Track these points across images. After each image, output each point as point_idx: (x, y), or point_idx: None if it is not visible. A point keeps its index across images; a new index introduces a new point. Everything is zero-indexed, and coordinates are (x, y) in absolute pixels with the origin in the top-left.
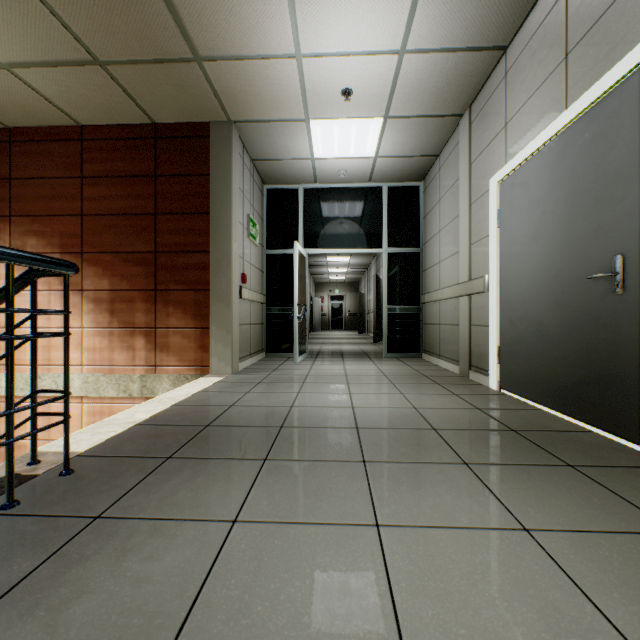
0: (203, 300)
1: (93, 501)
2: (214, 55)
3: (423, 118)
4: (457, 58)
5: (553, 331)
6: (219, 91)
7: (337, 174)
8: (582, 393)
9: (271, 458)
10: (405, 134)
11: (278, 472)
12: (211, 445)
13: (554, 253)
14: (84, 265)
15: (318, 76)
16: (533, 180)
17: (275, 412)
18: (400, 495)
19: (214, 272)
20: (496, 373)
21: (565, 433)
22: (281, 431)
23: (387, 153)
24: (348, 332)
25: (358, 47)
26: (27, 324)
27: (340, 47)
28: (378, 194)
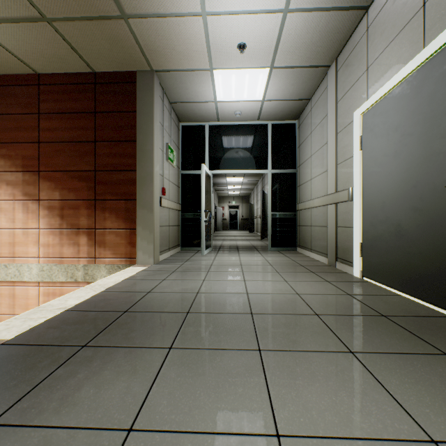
0: (132, 207)
1: None
2: (137, 13)
3: (300, 68)
4: (329, 16)
5: (412, 231)
6: (142, 45)
7: (234, 114)
8: (440, 284)
9: (176, 346)
10: (286, 82)
11: (181, 363)
12: (124, 332)
13: (412, 167)
14: (40, 181)
15: (219, 32)
16: (392, 110)
17: (184, 298)
18: (297, 392)
19: (140, 186)
20: (359, 264)
21: (428, 318)
22: (187, 317)
23: (272, 97)
24: (242, 231)
25: (251, 6)
26: None
27: (237, 6)
28: (264, 129)
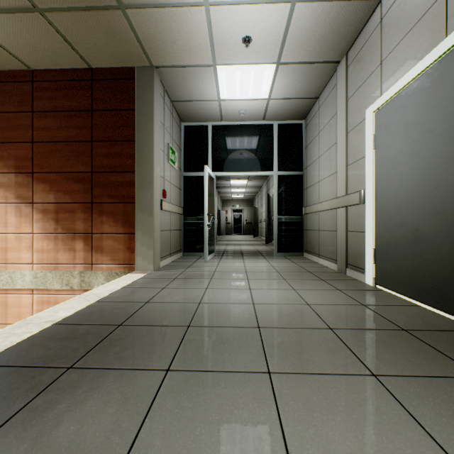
0: (130, 211)
1: None
2: (135, 3)
3: (308, 64)
4: (340, 7)
5: (432, 237)
6: (141, 38)
7: (238, 113)
8: None
9: (174, 368)
10: (293, 79)
11: (179, 389)
12: (117, 350)
13: (433, 167)
14: (34, 182)
15: (223, 24)
16: (410, 105)
17: (184, 309)
18: (315, 428)
19: (139, 188)
20: (372, 271)
21: None
22: (188, 331)
23: (278, 95)
24: (246, 236)
25: None
26: None
27: None
28: (270, 130)
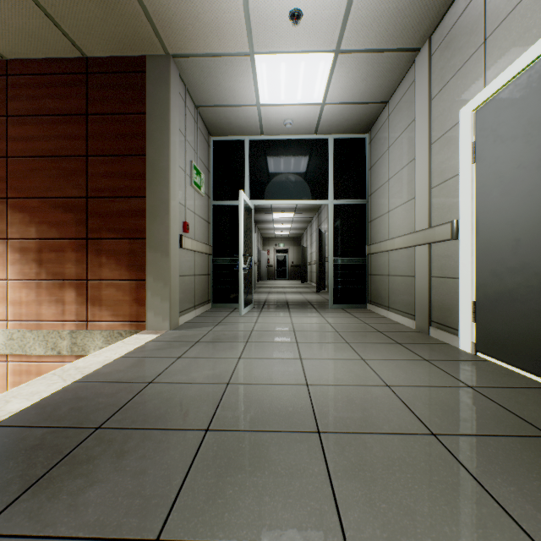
0: (139, 249)
1: None
2: None
3: (377, 53)
4: None
5: None
6: (151, 11)
7: (283, 124)
8: None
9: (169, 535)
10: (356, 74)
11: None
12: (76, 486)
13: None
14: (9, 211)
15: None
16: (536, 93)
17: (204, 395)
18: None
19: (150, 219)
20: (470, 333)
21: None
22: (204, 442)
23: (335, 99)
24: (292, 281)
25: None
26: None
27: None
28: (324, 146)
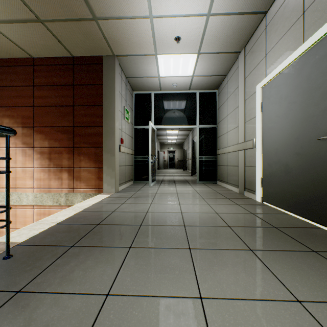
0: (99, 152)
1: (19, 278)
2: (104, 16)
3: (219, 54)
4: (239, 18)
5: (295, 169)
6: (107, 38)
7: (172, 85)
8: (314, 205)
9: (134, 246)
10: (209, 63)
11: (137, 256)
12: (99, 237)
13: (296, 125)
14: (35, 133)
15: (162, 29)
16: (283, 85)
17: (137, 215)
18: (213, 273)
19: (105, 137)
20: (260, 192)
21: (305, 229)
22: (140, 228)
23: (199, 74)
24: (177, 169)
25: (184, 12)
26: (4, 165)
27: (174, 12)
28: (194, 96)
